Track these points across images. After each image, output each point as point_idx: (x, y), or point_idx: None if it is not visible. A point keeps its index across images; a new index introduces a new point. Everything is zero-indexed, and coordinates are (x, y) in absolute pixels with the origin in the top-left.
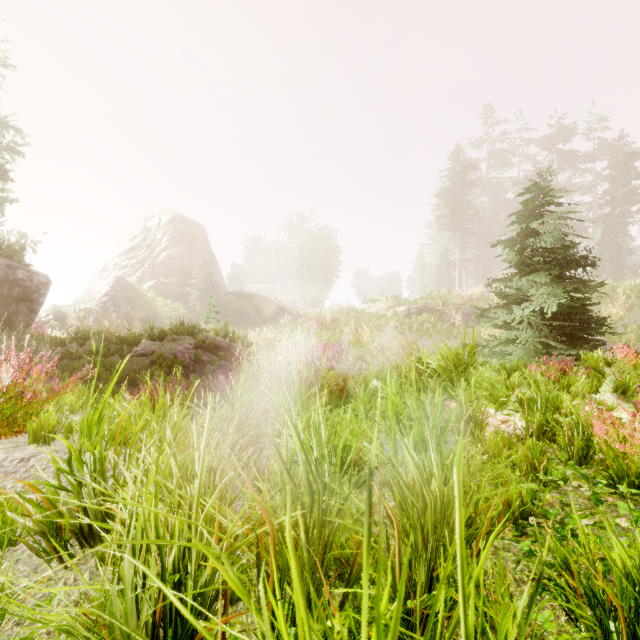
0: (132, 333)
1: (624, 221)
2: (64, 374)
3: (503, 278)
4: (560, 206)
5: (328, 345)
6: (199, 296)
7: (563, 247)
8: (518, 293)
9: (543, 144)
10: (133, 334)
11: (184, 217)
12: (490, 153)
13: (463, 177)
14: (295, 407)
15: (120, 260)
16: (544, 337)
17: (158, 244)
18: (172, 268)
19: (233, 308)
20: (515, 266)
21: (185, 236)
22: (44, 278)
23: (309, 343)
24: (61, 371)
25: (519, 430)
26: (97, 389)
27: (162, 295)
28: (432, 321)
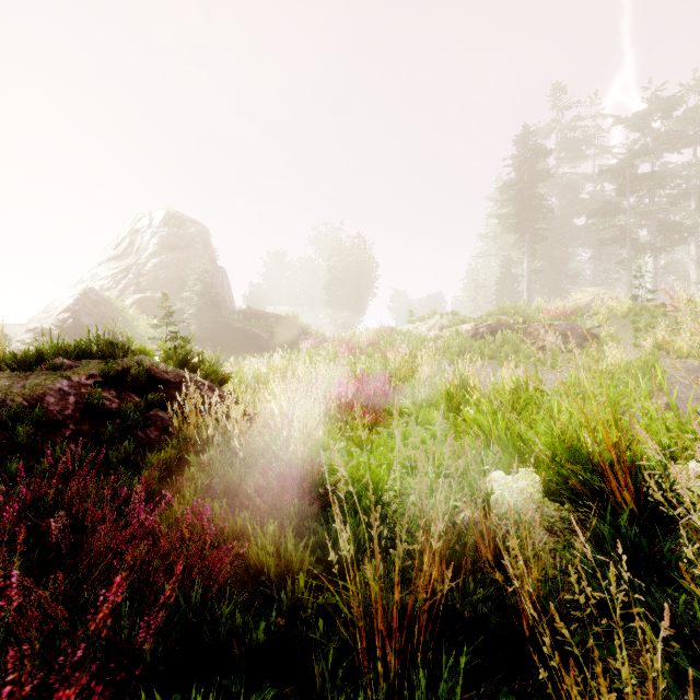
0: None
1: None
2: None
3: None
4: None
5: (366, 378)
6: (195, 314)
7: None
8: None
9: (634, 124)
10: None
11: (181, 216)
12: (560, 144)
13: (533, 166)
14: None
15: (99, 270)
16: None
17: (147, 250)
18: (164, 279)
19: (240, 330)
20: None
21: (181, 239)
22: None
23: (334, 375)
24: None
25: None
26: None
27: (149, 313)
28: (513, 343)
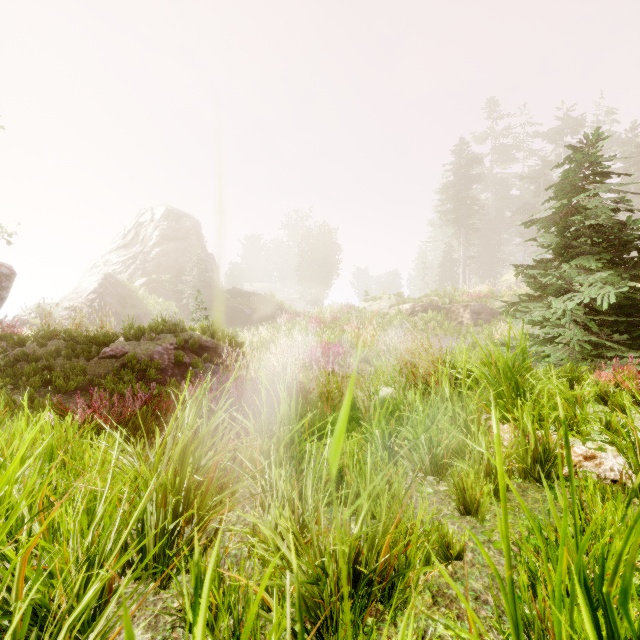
0: (106, 331)
1: (636, 216)
2: (5, 381)
3: (537, 265)
4: (607, 178)
5: (328, 345)
6: (193, 294)
7: (618, 224)
8: (560, 282)
9: (550, 137)
10: (107, 333)
11: (178, 212)
12: (494, 148)
13: (467, 171)
14: (279, 443)
15: (111, 257)
16: (595, 335)
17: (151, 240)
18: (165, 265)
19: (228, 306)
20: (554, 250)
21: (179, 232)
22: (7, 269)
23: (307, 343)
24: (7, 376)
25: (616, 472)
26: (28, 402)
27: (154, 293)
28: (439, 319)
